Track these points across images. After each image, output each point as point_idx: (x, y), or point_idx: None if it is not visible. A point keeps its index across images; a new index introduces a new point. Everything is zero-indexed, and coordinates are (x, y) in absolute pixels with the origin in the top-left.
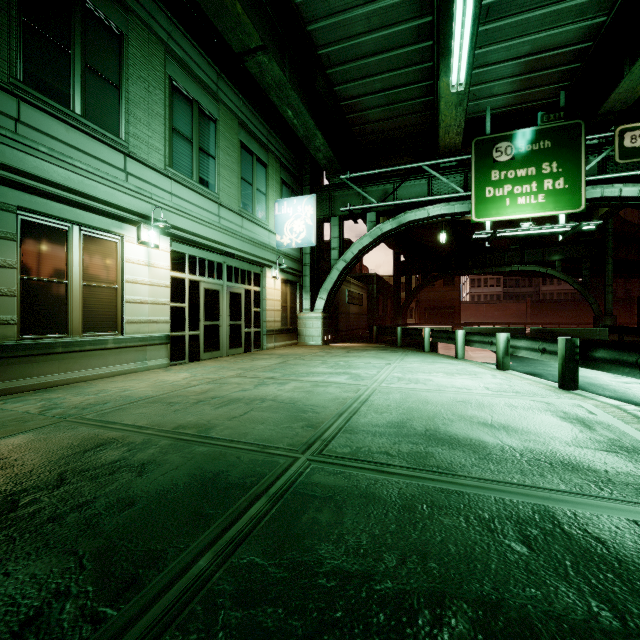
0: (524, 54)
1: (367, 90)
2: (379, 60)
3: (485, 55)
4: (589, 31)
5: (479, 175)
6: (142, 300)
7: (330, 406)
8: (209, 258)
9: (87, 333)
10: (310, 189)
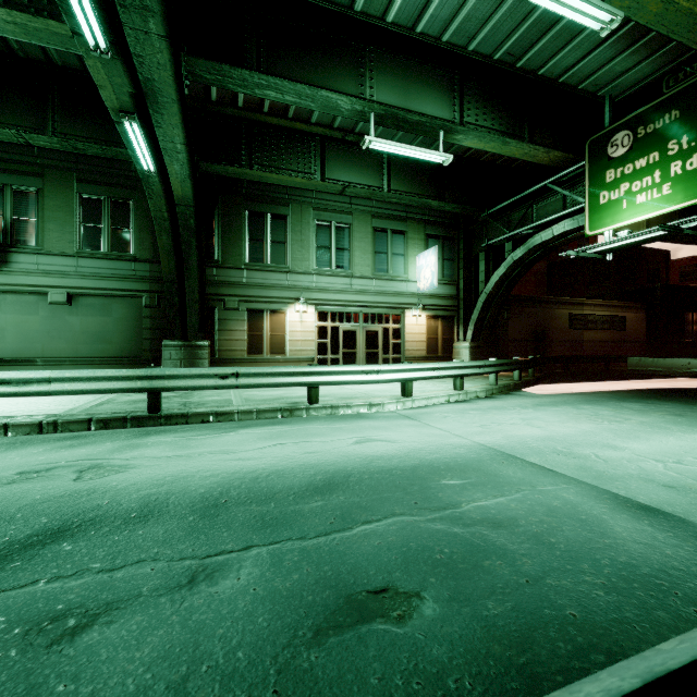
0: (605, 37)
1: None
2: None
3: (556, 66)
4: None
5: (593, 181)
6: (298, 339)
7: None
8: (347, 311)
9: (272, 355)
10: (462, 232)
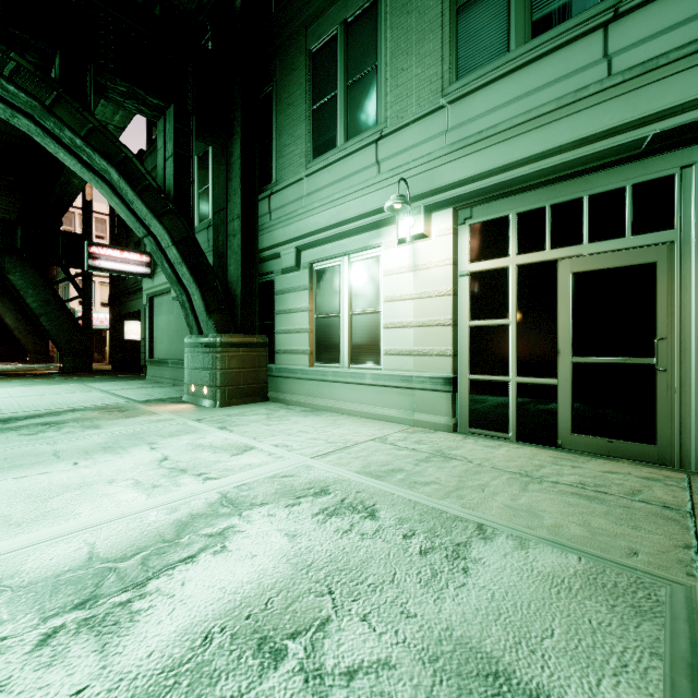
0: None
1: None
2: None
3: None
4: None
5: None
6: (405, 323)
7: None
8: (597, 189)
9: (355, 365)
10: None
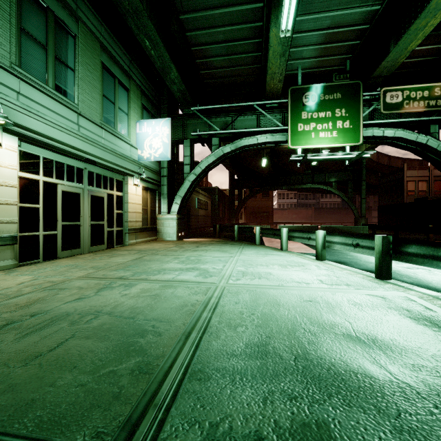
0: (325, 27)
1: (212, 39)
2: (222, 13)
3: (299, 23)
4: (368, 16)
5: (293, 114)
6: None
7: (176, 319)
8: (68, 163)
9: None
10: (167, 116)
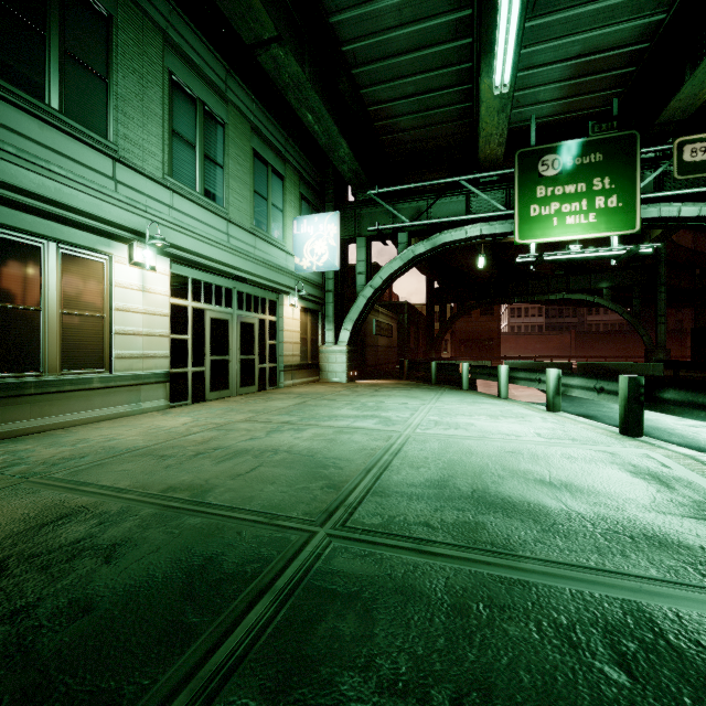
0: (574, 55)
1: (398, 94)
2: (411, 59)
3: (530, 56)
4: (646, 30)
5: (523, 191)
6: (135, 331)
7: (356, 459)
8: (216, 283)
9: (67, 370)
10: (333, 206)
